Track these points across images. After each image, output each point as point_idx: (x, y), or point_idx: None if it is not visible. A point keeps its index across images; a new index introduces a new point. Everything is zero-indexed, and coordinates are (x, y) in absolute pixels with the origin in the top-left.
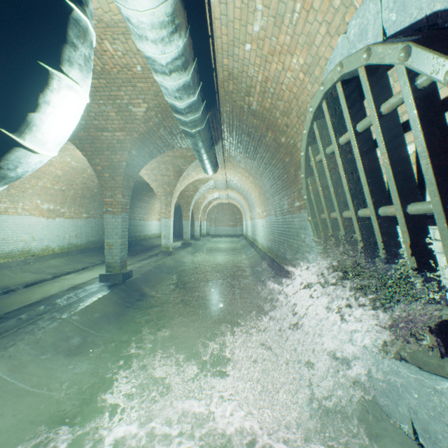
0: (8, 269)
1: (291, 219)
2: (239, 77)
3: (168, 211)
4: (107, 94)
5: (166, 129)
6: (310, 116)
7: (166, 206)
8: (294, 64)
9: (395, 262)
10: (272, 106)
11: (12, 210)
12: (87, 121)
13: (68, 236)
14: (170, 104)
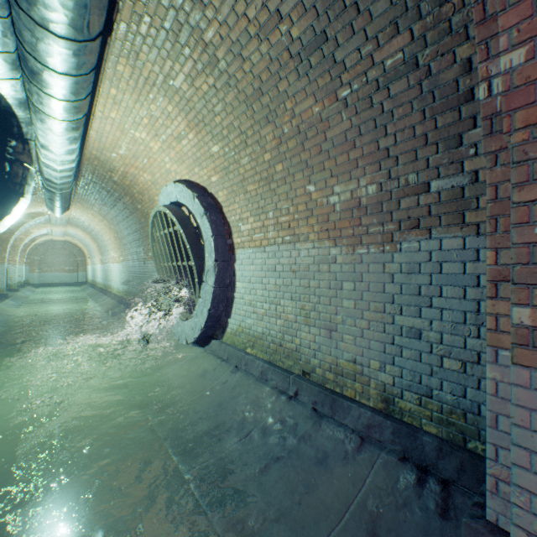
0: None
1: (147, 265)
2: (105, 162)
3: None
4: None
5: None
6: (153, 215)
7: None
8: (146, 176)
9: (184, 283)
10: (131, 186)
11: None
12: None
13: None
14: (47, 178)
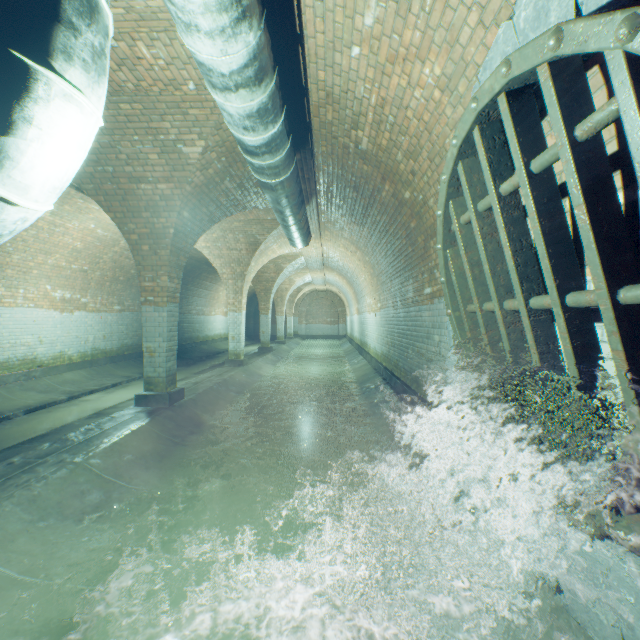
0: (1, 387)
1: (419, 313)
2: (342, 99)
3: (238, 301)
4: (145, 126)
5: (234, 179)
6: (453, 152)
7: (236, 295)
8: (426, 77)
9: (592, 381)
10: (391, 144)
11: (9, 299)
12: (115, 167)
13: (92, 337)
14: (238, 139)
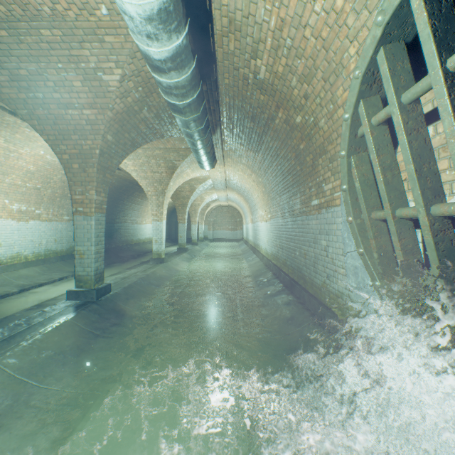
0: None
1: (306, 221)
2: (244, 26)
3: (160, 212)
4: (66, 54)
5: (152, 109)
6: (376, 34)
7: (158, 208)
8: None
9: None
10: (287, 70)
11: None
12: (44, 94)
13: (45, 241)
14: (144, 53)
